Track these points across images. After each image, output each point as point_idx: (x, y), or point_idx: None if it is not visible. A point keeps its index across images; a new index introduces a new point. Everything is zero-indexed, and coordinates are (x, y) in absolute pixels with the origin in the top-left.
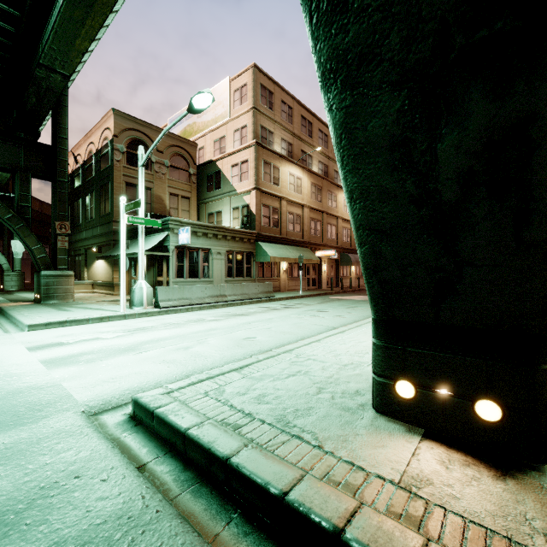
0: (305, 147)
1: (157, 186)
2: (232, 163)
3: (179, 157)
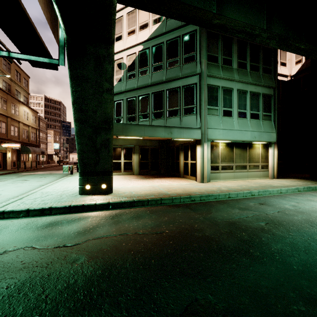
0: None
1: None
2: None
3: None
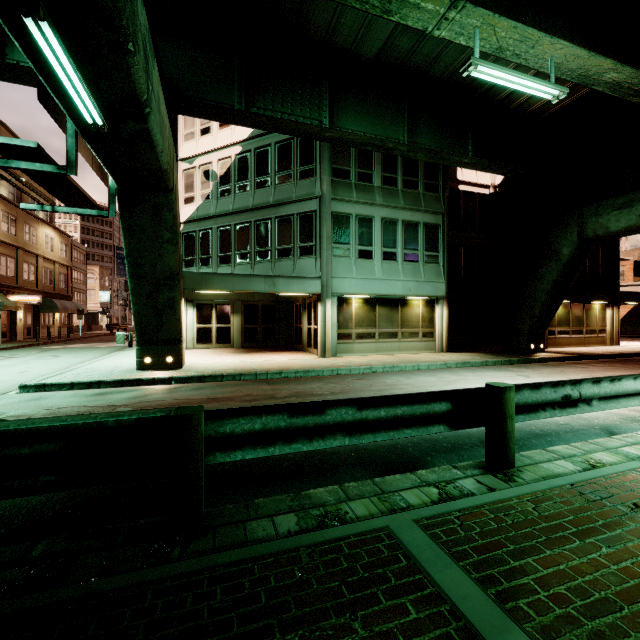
0: None
1: None
2: None
3: None
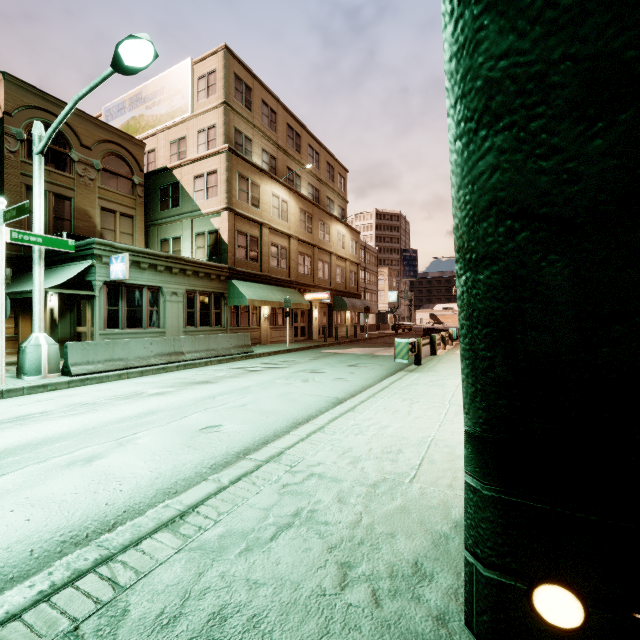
0: (292, 164)
1: (81, 196)
2: (194, 173)
3: (117, 159)
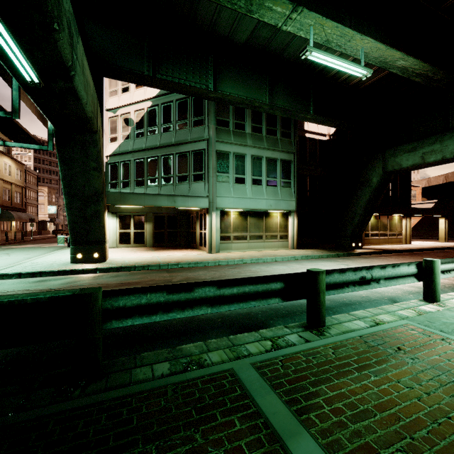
0: None
1: None
2: None
3: None
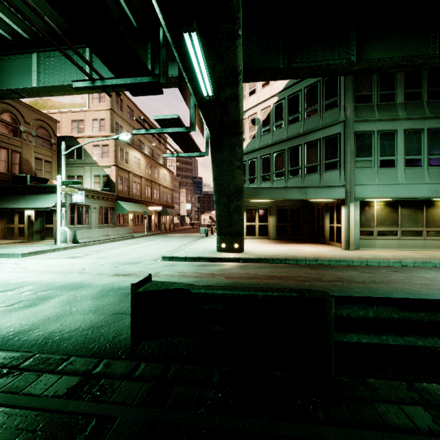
0: (141, 137)
1: (25, 151)
2: (93, 143)
3: (43, 129)
